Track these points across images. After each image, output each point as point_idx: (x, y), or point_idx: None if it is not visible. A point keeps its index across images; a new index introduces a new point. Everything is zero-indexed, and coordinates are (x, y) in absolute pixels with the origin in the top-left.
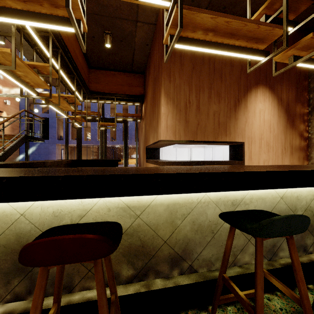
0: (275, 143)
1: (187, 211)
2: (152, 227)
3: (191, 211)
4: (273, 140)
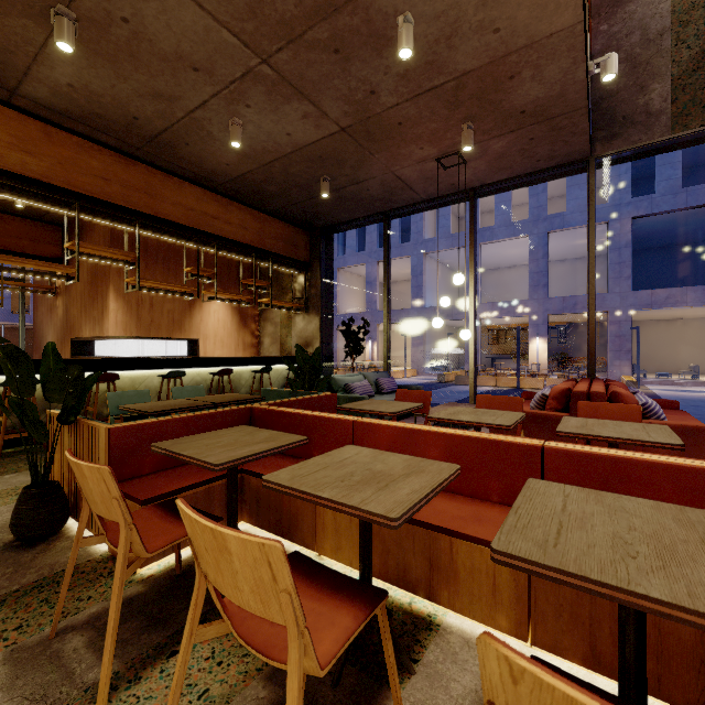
0: (230, 341)
1: (142, 380)
2: (122, 389)
3: (144, 381)
4: (228, 337)
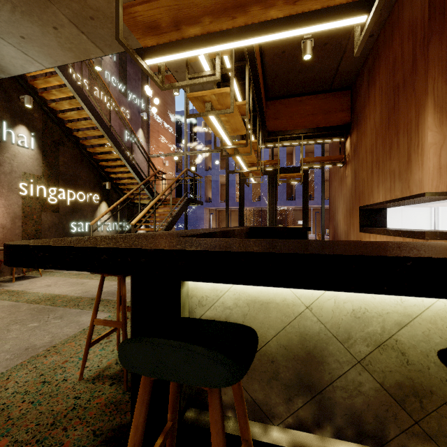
0: None
1: None
2: None
3: None
4: None
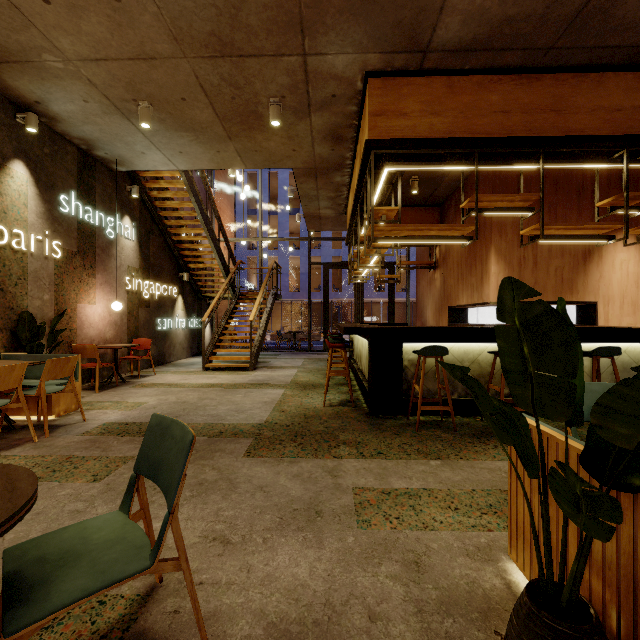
0: None
1: None
2: None
3: None
4: None
